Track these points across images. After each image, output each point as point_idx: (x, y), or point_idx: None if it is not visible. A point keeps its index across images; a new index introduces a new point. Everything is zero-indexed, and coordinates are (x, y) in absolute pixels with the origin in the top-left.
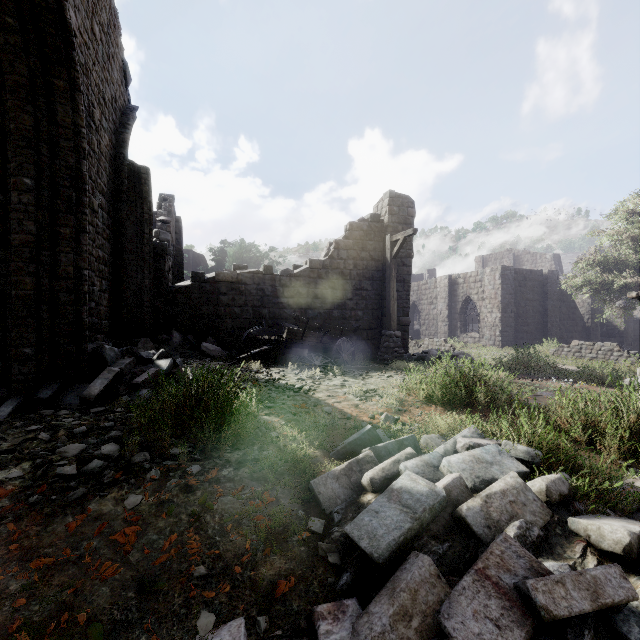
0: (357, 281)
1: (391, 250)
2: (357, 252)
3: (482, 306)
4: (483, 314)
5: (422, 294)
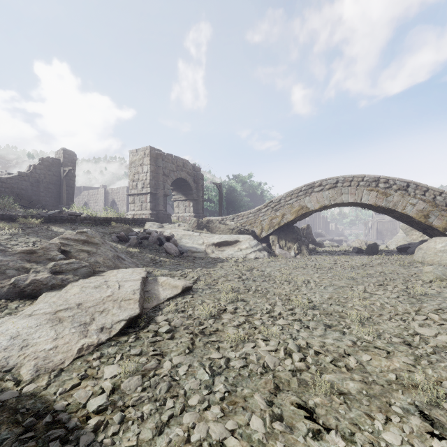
0: (46, 184)
1: (63, 173)
2: (46, 171)
3: (119, 204)
4: (120, 208)
5: (91, 197)
